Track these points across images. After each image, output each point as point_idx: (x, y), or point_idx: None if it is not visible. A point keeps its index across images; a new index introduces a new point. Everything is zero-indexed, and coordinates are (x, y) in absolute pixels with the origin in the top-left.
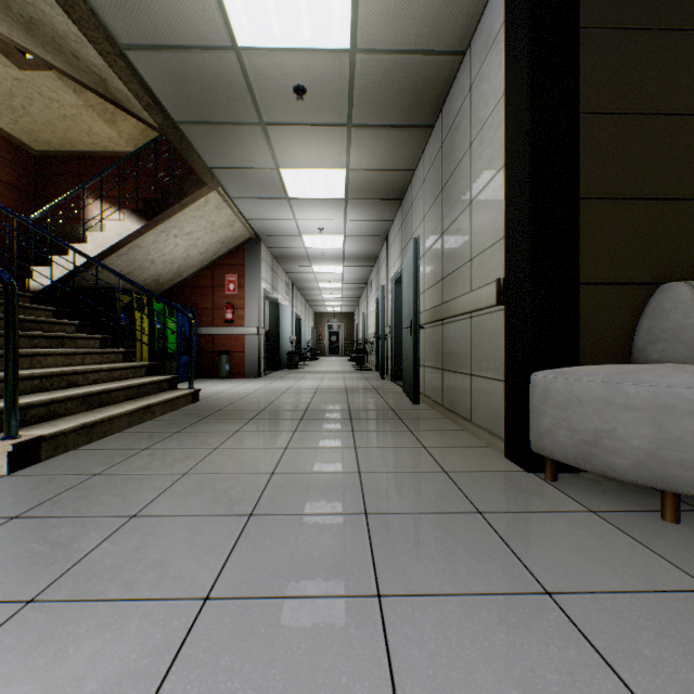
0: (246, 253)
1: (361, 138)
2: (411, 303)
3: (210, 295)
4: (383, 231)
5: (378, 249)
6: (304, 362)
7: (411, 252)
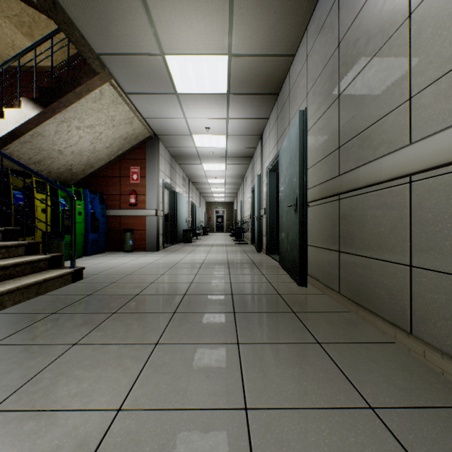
0: (147, 149)
1: (244, 6)
2: (296, 179)
3: (118, 183)
4: (258, 130)
5: (254, 149)
6: (197, 237)
7: (296, 126)
